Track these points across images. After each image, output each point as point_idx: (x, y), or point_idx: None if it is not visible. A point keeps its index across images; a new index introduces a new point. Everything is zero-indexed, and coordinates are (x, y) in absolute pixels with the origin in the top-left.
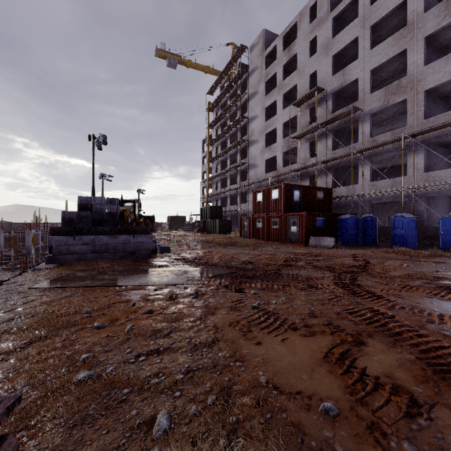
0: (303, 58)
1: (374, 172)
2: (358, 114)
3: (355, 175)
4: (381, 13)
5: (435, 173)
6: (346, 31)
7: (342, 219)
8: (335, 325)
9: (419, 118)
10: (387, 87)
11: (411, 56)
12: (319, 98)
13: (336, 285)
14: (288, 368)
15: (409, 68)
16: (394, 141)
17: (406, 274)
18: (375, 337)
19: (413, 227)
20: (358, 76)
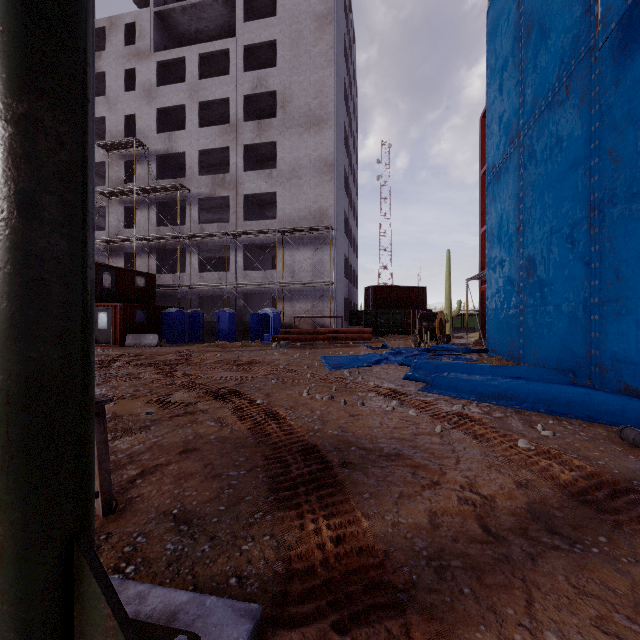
0: (115, 85)
1: (205, 260)
2: (186, 193)
3: (184, 261)
4: (209, 96)
5: (251, 273)
6: (173, 89)
7: (168, 313)
8: (155, 391)
9: (240, 219)
10: (214, 177)
11: (234, 157)
12: (139, 153)
13: (158, 374)
14: (124, 410)
15: (232, 166)
16: (220, 235)
17: (217, 361)
18: (180, 391)
19: (234, 322)
20: (186, 150)
